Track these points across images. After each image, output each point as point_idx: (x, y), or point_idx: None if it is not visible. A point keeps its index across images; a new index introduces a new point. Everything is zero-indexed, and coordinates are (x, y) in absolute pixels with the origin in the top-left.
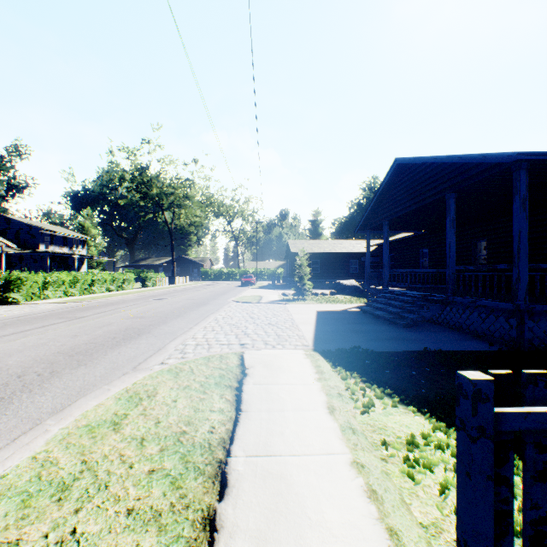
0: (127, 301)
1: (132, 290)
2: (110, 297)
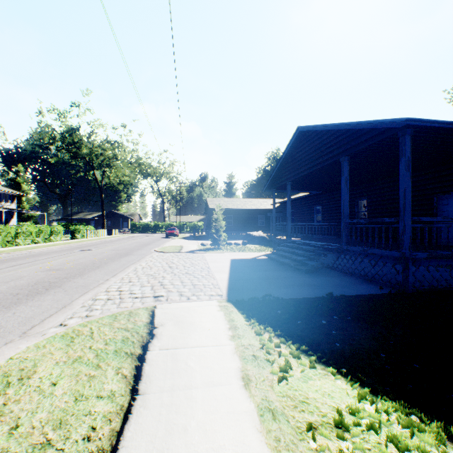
0: (51, 252)
1: (60, 241)
2: (34, 248)
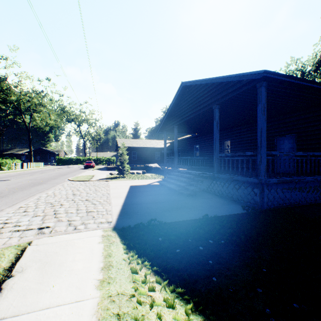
0: None
1: None
2: None
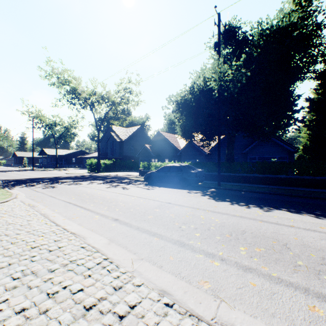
0: None
1: None
2: None
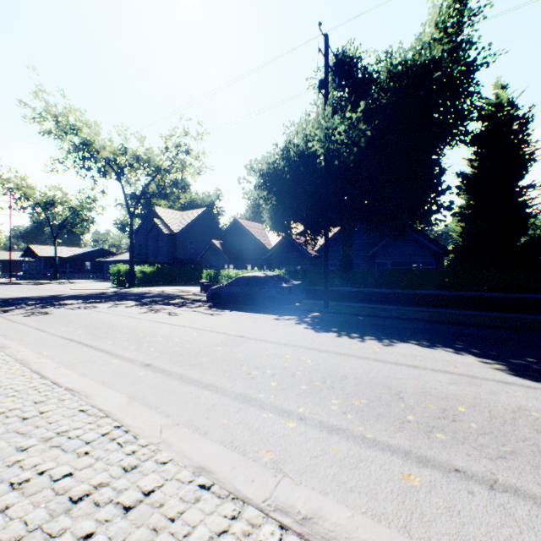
0: None
1: None
2: None
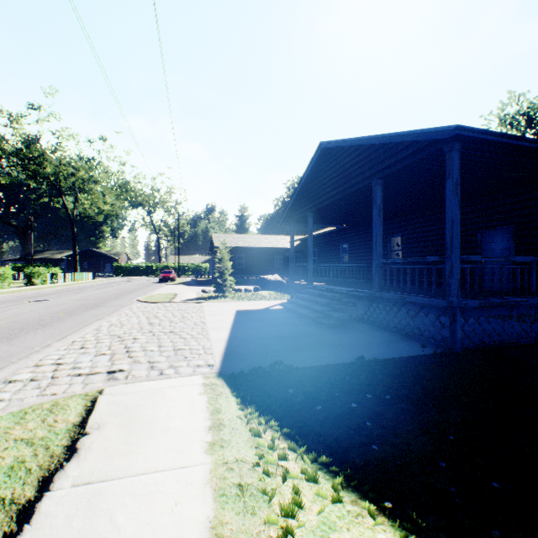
0: None
1: (8, 289)
2: None
